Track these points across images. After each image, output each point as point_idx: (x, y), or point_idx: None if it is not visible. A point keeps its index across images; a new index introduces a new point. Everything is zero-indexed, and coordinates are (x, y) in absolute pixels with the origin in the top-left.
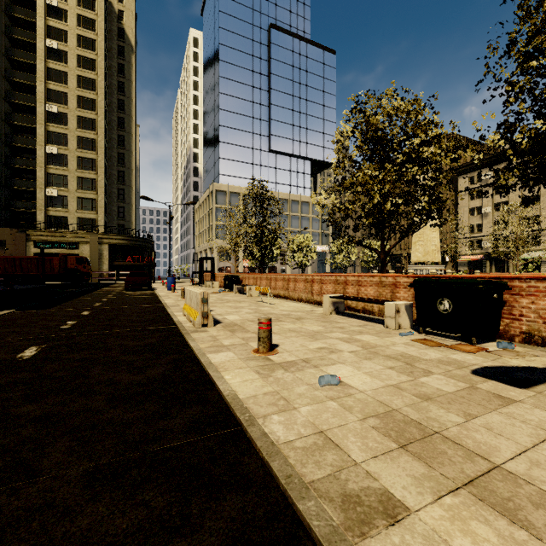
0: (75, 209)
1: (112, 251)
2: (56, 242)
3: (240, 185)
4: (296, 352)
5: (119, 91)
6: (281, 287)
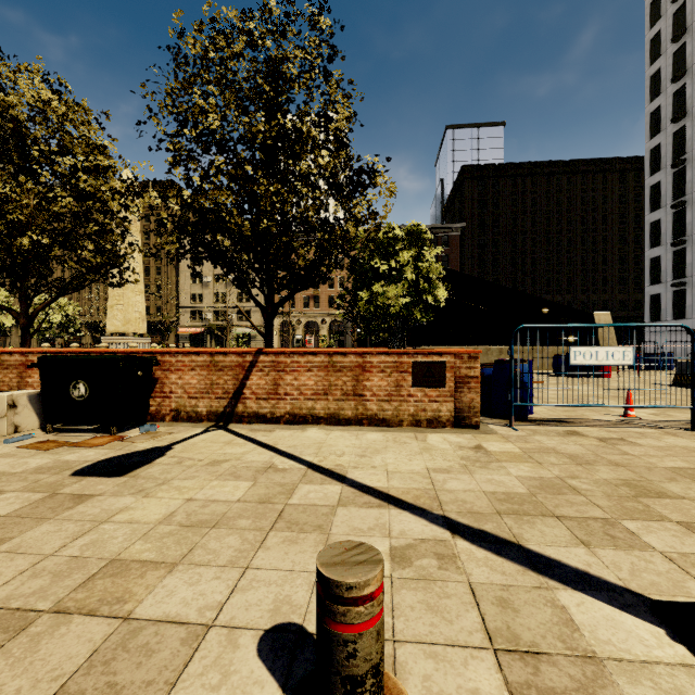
0: None
1: None
2: None
3: None
4: None
5: None
6: None
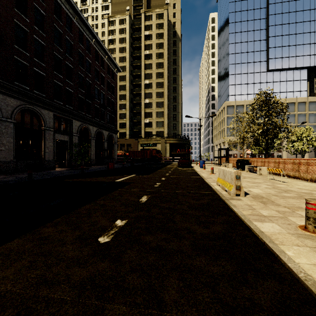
0: (155, 127)
1: (170, 146)
2: (148, 143)
3: (243, 100)
4: None
5: (173, 64)
6: (290, 168)
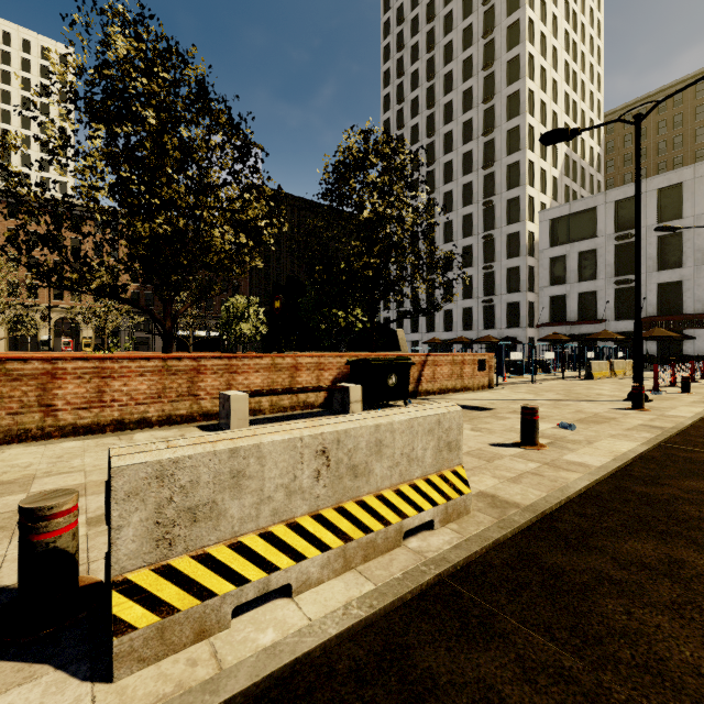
0: None
1: None
2: None
3: None
4: (509, 437)
5: None
6: None
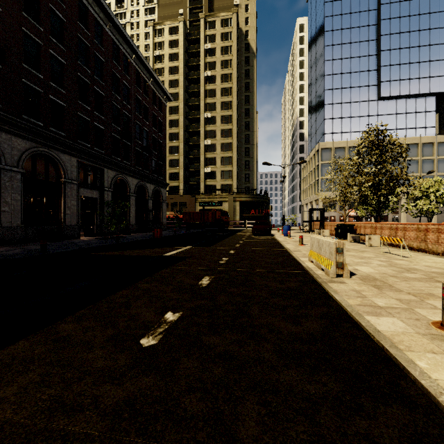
0: (220, 179)
1: (241, 206)
2: (210, 202)
3: (345, 140)
4: None
5: (246, 90)
6: (412, 237)
